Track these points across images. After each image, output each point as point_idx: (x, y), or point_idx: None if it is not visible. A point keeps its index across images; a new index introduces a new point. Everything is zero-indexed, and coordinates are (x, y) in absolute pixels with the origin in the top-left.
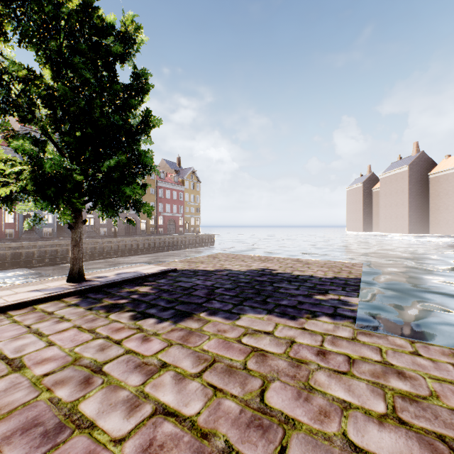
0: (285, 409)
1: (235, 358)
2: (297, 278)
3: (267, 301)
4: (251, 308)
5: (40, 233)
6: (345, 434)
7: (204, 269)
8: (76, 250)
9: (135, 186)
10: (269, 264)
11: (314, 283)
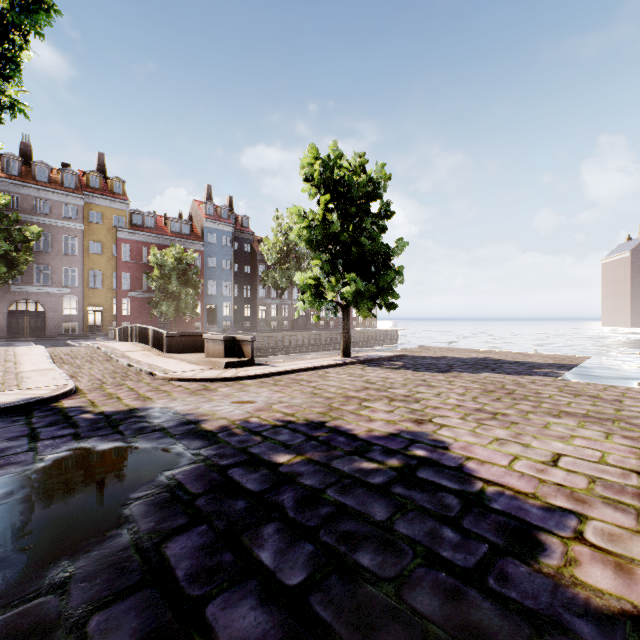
0: (513, 388)
1: (486, 381)
2: (517, 362)
3: (495, 370)
4: (485, 371)
5: (220, 326)
6: (537, 391)
7: (429, 356)
8: (347, 336)
9: (394, 292)
10: (488, 355)
11: (533, 365)
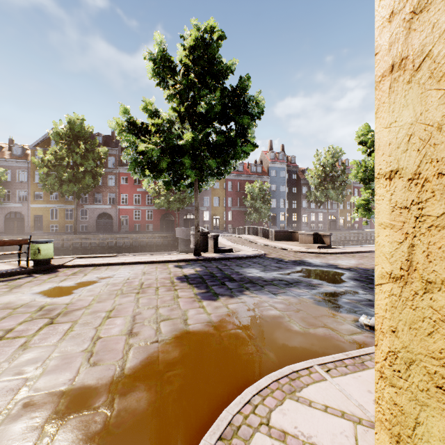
0: None
1: None
2: None
3: None
4: None
5: (278, 227)
6: None
7: None
8: None
9: None
10: None
11: None
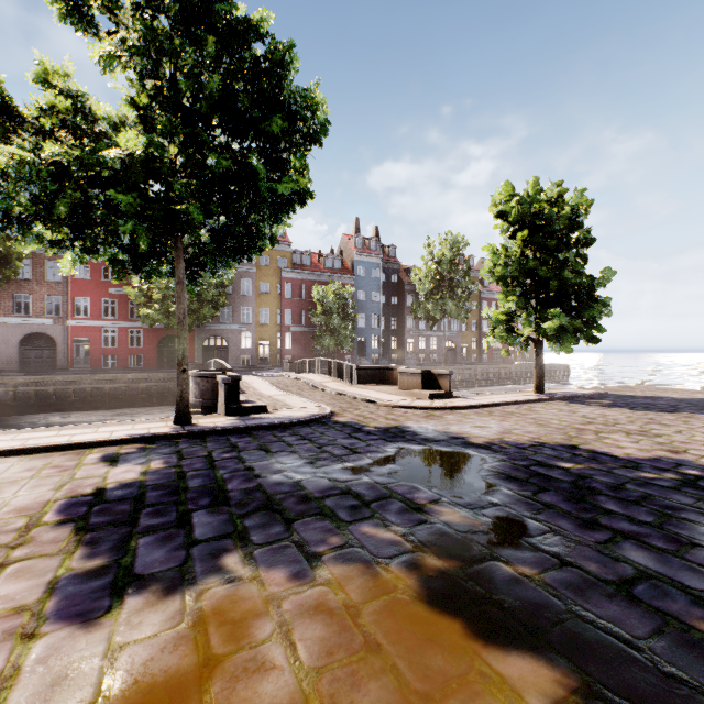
0: None
1: None
2: None
3: None
4: None
5: (369, 359)
6: None
7: (637, 395)
8: (541, 372)
9: (599, 325)
10: None
11: None
